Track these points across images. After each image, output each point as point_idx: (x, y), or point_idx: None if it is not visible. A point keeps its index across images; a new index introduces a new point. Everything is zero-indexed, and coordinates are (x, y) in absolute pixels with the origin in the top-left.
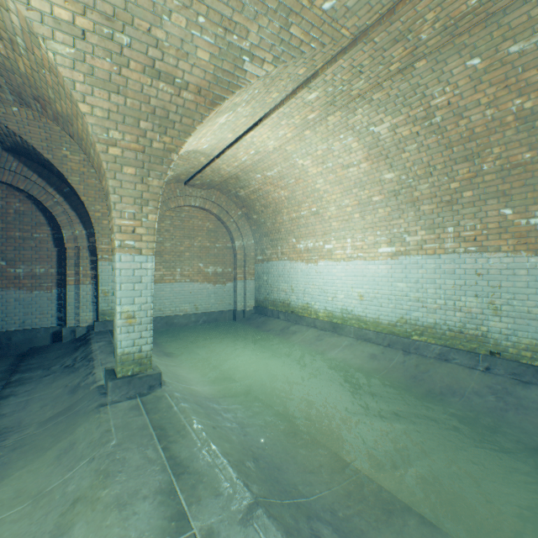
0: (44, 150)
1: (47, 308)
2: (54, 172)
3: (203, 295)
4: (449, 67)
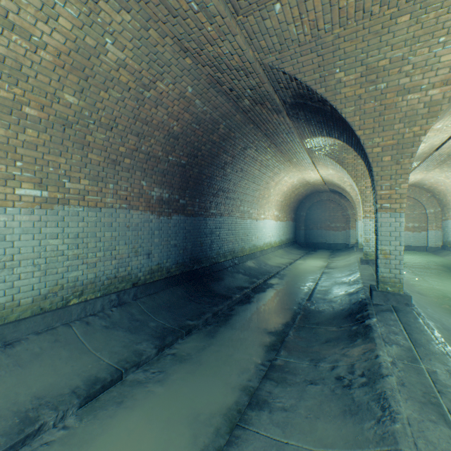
0: (340, 191)
1: (339, 237)
2: (342, 195)
3: (404, 237)
4: None
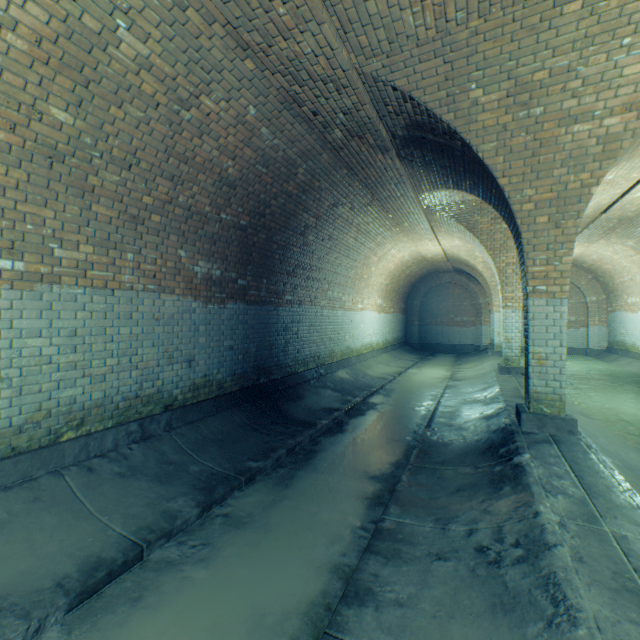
0: (469, 271)
1: (467, 336)
2: (471, 276)
3: None
4: (631, 230)
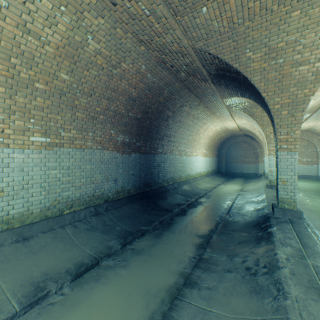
0: (251, 135)
1: (251, 168)
2: (253, 138)
3: (300, 169)
4: None
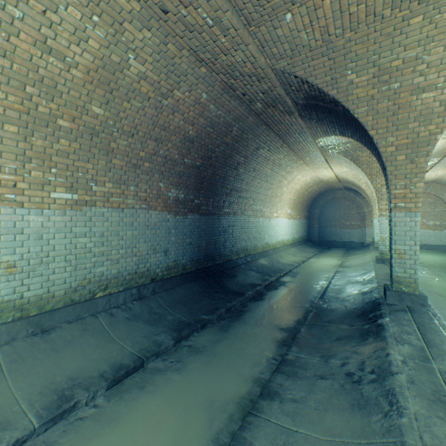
0: (355, 189)
1: (355, 235)
2: (357, 192)
3: (424, 235)
4: None
